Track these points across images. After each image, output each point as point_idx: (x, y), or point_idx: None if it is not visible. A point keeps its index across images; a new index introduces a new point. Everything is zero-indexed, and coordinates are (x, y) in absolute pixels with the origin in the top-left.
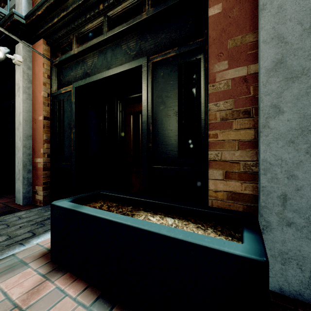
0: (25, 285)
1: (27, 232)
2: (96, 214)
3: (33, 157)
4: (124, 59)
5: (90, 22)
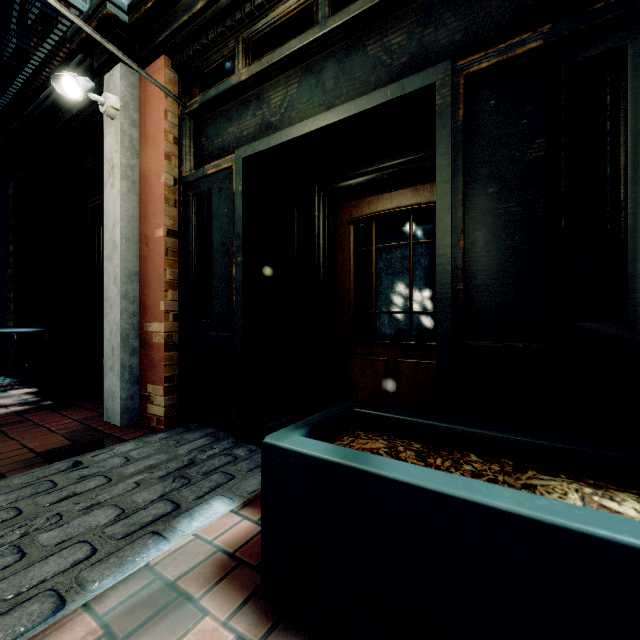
0: None
1: (159, 498)
2: (452, 490)
3: (141, 321)
4: (372, 78)
5: (282, 2)
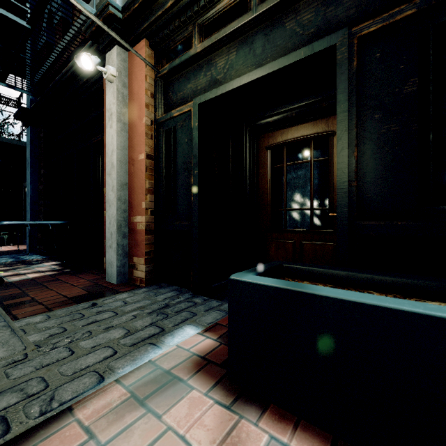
0: (203, 422)
1: (150, 324)
2: (367, 300)
3: (129, 215)
4: (289, 44)
5: None
